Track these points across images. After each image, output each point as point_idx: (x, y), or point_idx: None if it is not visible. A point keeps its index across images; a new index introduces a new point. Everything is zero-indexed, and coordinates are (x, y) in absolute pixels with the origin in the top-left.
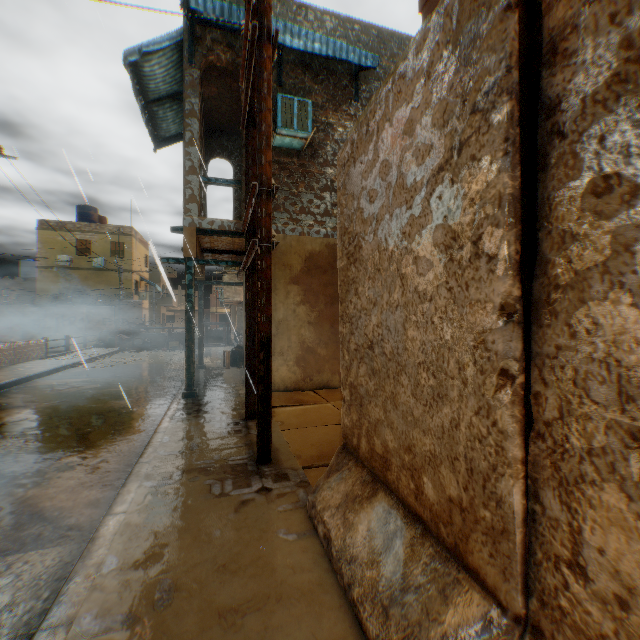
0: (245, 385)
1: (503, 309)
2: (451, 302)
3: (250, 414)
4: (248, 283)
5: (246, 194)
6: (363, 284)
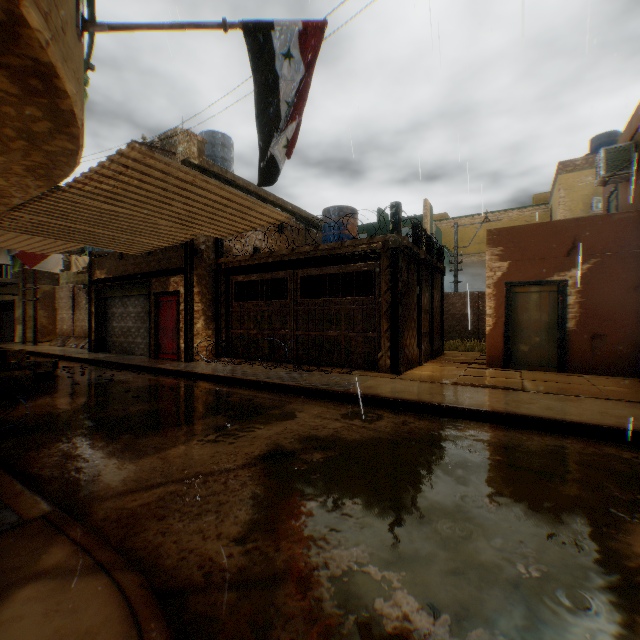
0: (24, 334)
1: (73, 314)
2: (70, 313)
3: (26, 342)
4: (25, 304)
5: (25, 278)
6: (62, 310)
